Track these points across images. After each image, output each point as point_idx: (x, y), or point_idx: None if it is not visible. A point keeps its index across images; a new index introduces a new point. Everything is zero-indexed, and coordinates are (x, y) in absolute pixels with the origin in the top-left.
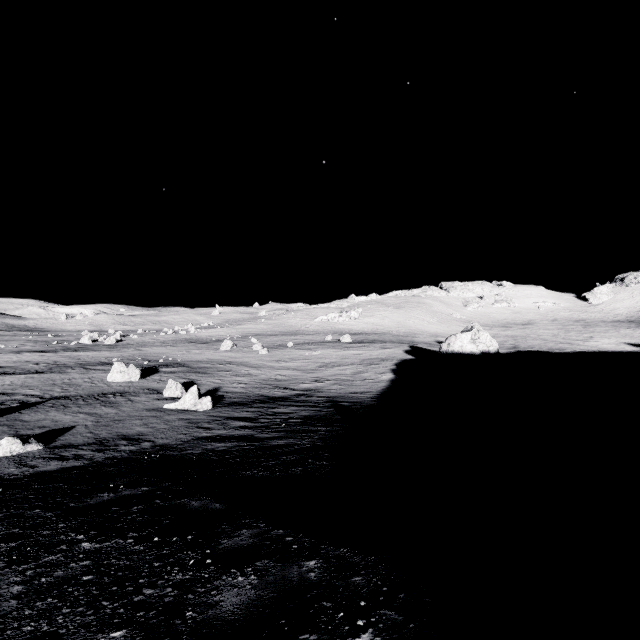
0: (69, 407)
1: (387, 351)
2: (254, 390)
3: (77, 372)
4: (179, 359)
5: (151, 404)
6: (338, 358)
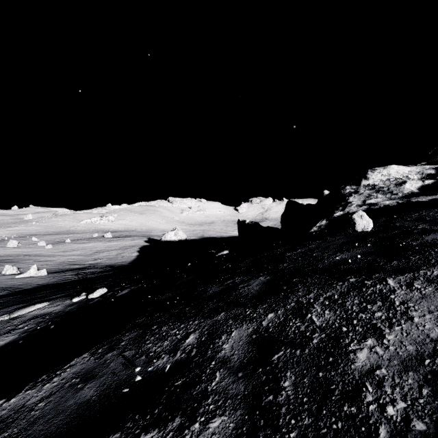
0: None
1: (135, 241)
2: (60, 267)
3: None
4: None
5: (4, 277)
6: (106, 247)
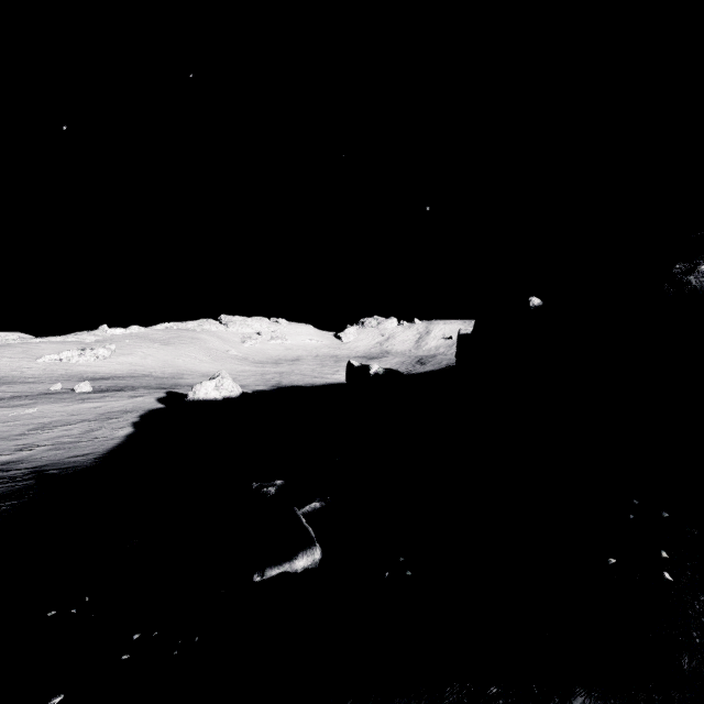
0: None
1: (136, 401)
2: None
3: None
4: None
5: None
6: (65, 415)
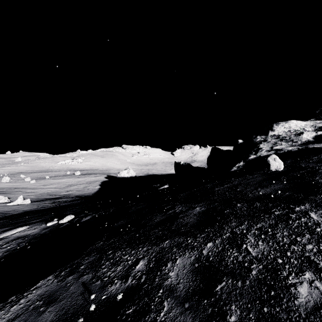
0: None
1: (97, 178)
2: (41, 197)
3: None
4: None
5: None
6: (75, 182)
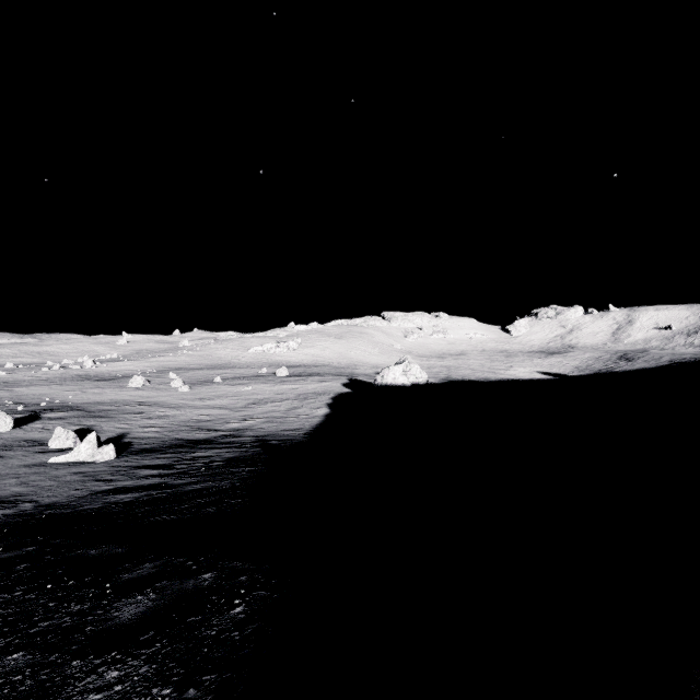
0: None
1: (325, 384)
2: (171, 434)
3: None
4: (70, 401)
5: (31, 459)
6: (272, 394)
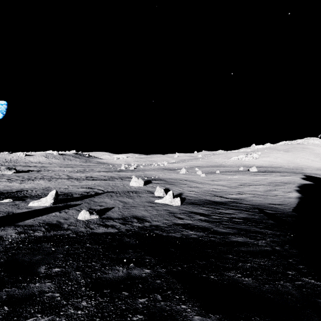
0: (113, 197)
1: (287, 178)
2: (202, 196)
3: (118, 181)
4: (160, 177)
5: (149, 199)
6: (251, 180)
